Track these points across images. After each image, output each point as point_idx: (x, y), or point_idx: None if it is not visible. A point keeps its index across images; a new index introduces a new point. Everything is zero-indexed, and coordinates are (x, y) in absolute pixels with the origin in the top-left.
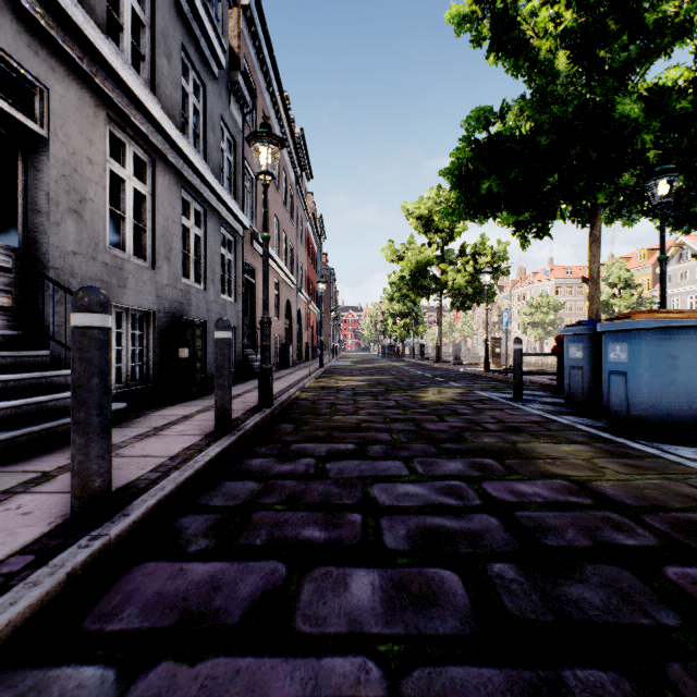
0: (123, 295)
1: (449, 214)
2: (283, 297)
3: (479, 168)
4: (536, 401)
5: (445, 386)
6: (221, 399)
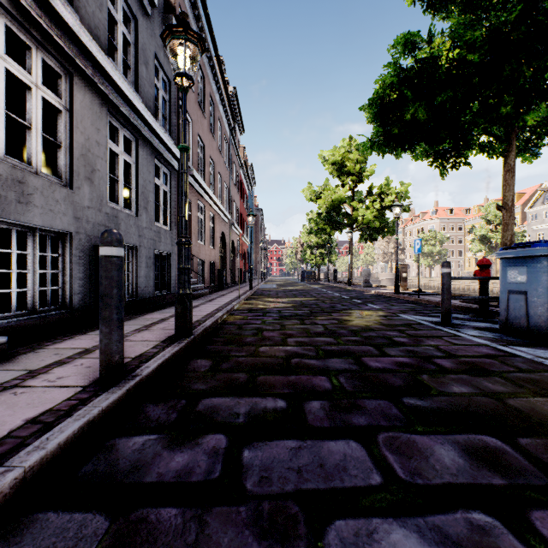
0: (25, 212)
1: (369, 146)
2: (218, 229)
3: (405, 93)
4: (466, 326)
5: (366, 308)
6: (106, 337)
